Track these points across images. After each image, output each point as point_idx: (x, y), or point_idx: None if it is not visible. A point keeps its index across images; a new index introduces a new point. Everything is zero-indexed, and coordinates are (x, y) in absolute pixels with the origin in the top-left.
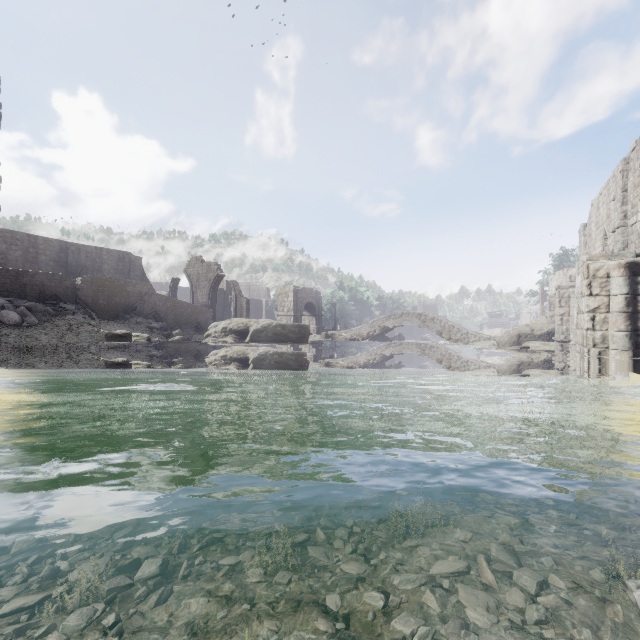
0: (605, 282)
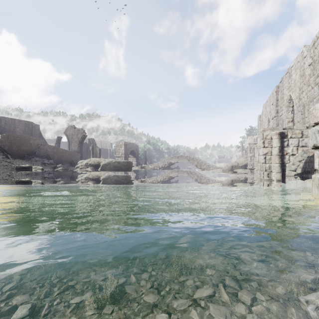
0: (270, 141)
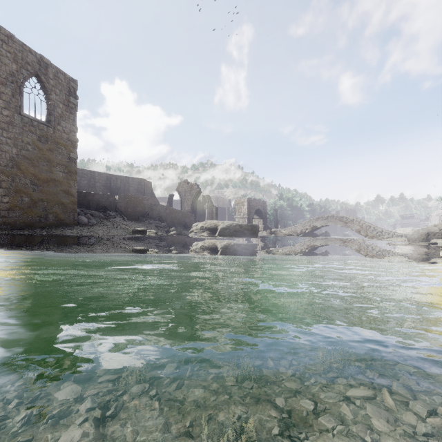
0: None
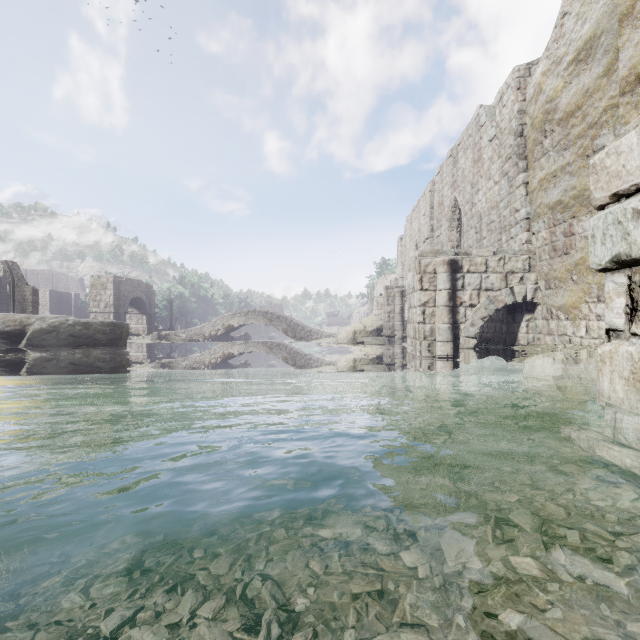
0: (433, 277)
